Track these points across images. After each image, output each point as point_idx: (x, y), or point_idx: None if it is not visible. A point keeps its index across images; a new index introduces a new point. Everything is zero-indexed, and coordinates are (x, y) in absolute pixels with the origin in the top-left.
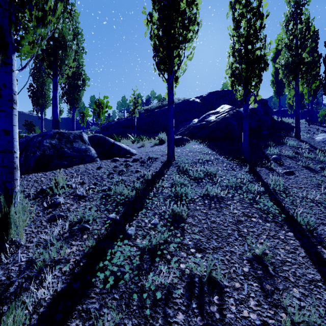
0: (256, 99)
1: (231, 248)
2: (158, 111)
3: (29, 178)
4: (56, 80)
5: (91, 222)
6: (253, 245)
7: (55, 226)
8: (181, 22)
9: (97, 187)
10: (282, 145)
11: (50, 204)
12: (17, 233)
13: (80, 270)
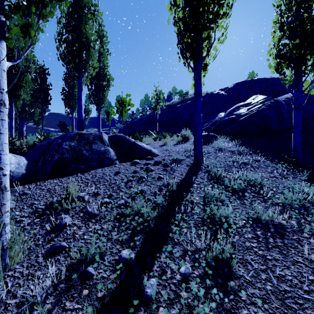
0: None
1: None
2: (180, 107)
3: (43, 185)
4: (80, 81)
5: (96, 266)
6: None
7: (51, 266)
8: None
9: (112, 200)
10: None
11: (54, 226)
12: (0, 278)
13: None
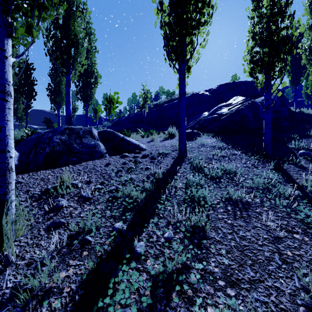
0: (281, 86)
1: (274, 283)
2: (167, 106)
3: (36, 175)
4: (69, 77)
5: (93, 234)
6: (306, 278)
7: (53, 236)
8: (195, 5)
9: (104, 186)
10: (308, 138)
11: (52, 207)
12: (9, 246)
13: (74, 307)
